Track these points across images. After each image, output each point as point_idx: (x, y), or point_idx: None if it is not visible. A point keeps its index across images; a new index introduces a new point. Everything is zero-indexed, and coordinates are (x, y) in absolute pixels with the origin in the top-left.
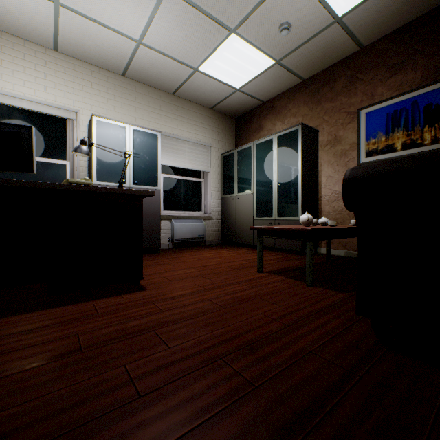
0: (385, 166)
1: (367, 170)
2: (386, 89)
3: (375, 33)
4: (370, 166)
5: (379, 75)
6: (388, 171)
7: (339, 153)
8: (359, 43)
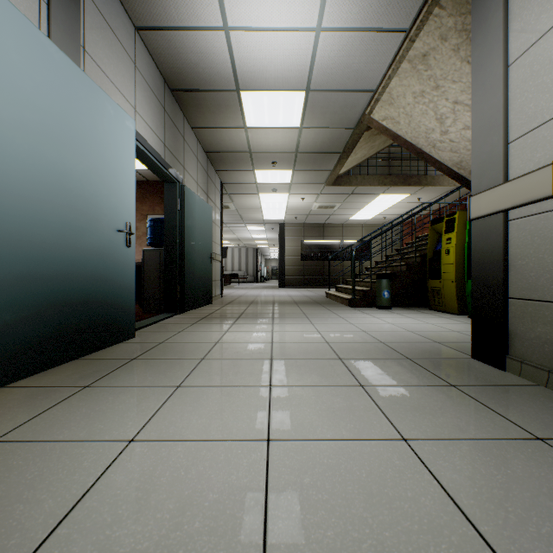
0: (141, 264)
1: (137, 264)
2: (161, 209)
3: (155, 179)
4: (138, 263)
5: (157, 200)
6: (141, 265)
7: (137, 236)
8: (147, 179)
